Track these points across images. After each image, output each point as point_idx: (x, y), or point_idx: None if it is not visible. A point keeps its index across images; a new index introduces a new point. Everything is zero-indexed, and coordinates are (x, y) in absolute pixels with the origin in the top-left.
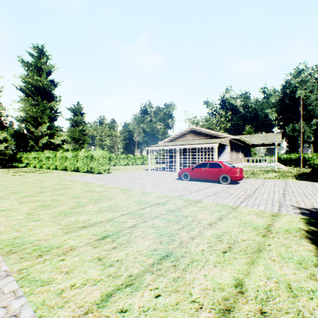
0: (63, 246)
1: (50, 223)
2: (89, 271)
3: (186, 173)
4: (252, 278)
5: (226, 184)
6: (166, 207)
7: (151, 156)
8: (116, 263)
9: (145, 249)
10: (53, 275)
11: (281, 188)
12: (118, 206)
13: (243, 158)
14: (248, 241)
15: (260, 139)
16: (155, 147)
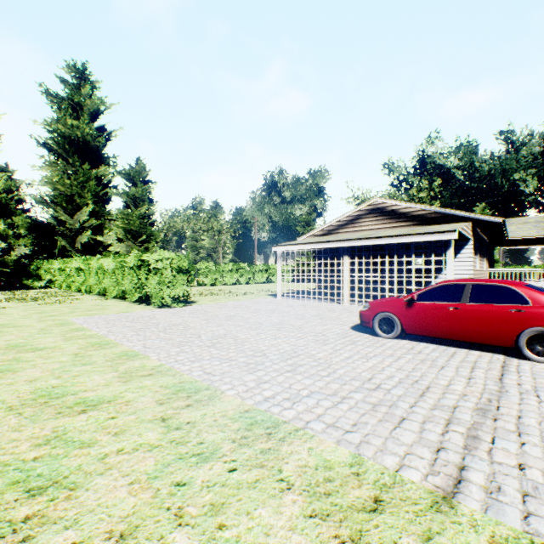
0: None
1: None
2: None
3: (387, 316)
4: None
5: None
6: None
7: (283, 266)
8: None
9: None
10: None
11: None
12: None
13: (487, 270)
14: None
15: (529, 228)
16: (292, 247)
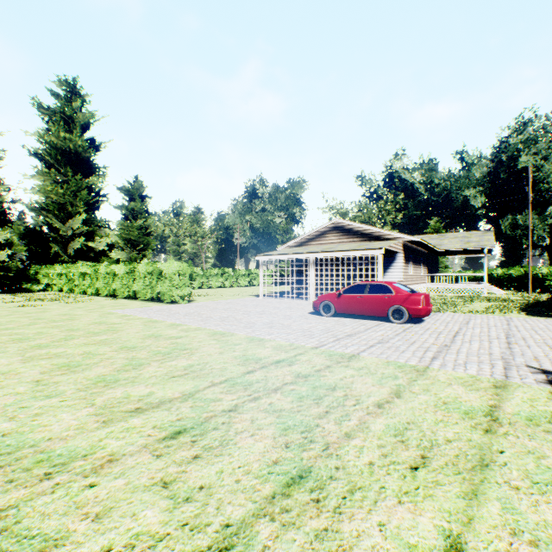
0: (95, 453)
1: (76, 403)
2: (142, 512)
3: (327, 303)
4: (480, 534)
5: (400, 322)
6: (294, 370)
7: (264, 271)
8: (198, 493)
9: (256, 461)
10: (68, 523)
11: (502, 330)
12: (205, 367)
13: (427, 275)
14: (458, 442)
15: (456, 242)
16: (271, 257)
